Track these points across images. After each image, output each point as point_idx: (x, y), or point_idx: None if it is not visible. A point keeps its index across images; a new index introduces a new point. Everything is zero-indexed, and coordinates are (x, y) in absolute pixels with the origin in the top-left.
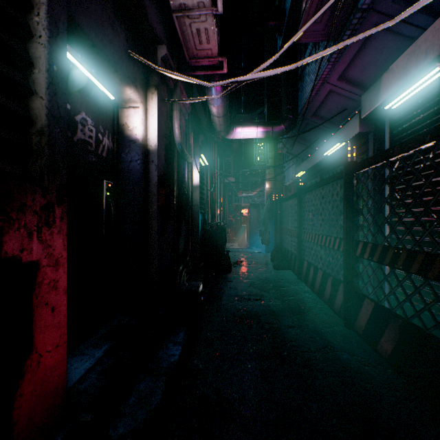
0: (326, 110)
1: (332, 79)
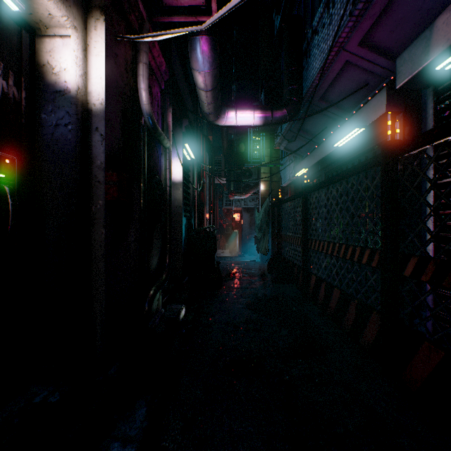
0: (338, 91)
1: (351, 44)
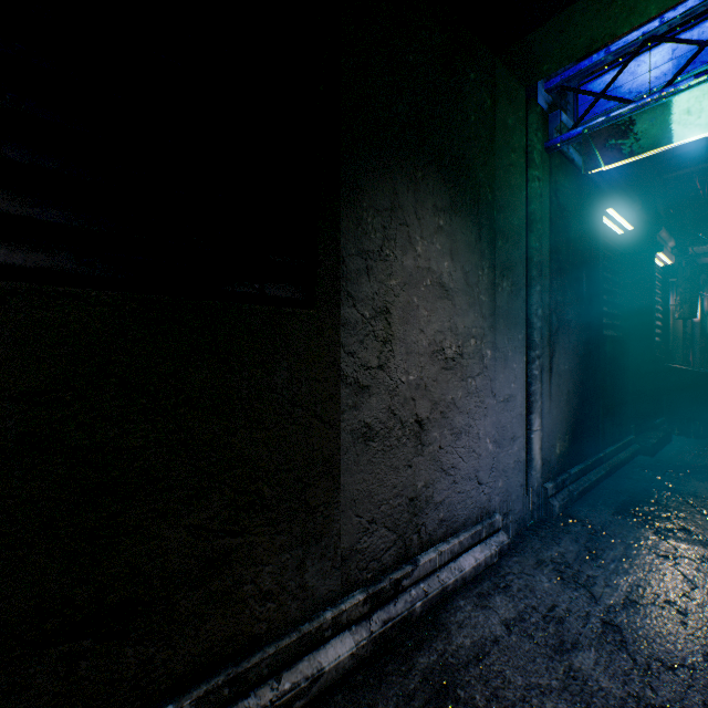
0: None
1: None
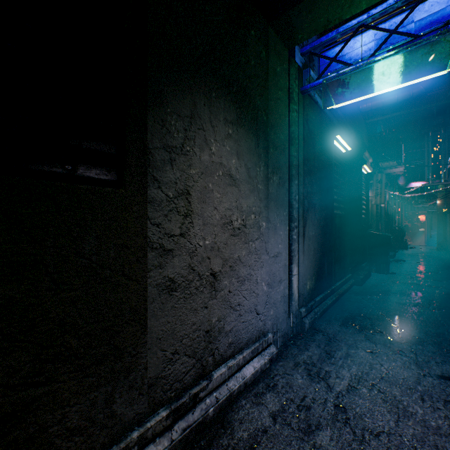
0: None
1: None
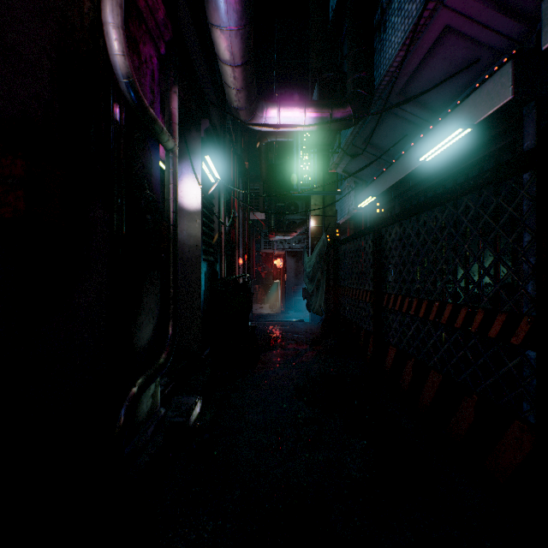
0: (426, 80)
1: None
